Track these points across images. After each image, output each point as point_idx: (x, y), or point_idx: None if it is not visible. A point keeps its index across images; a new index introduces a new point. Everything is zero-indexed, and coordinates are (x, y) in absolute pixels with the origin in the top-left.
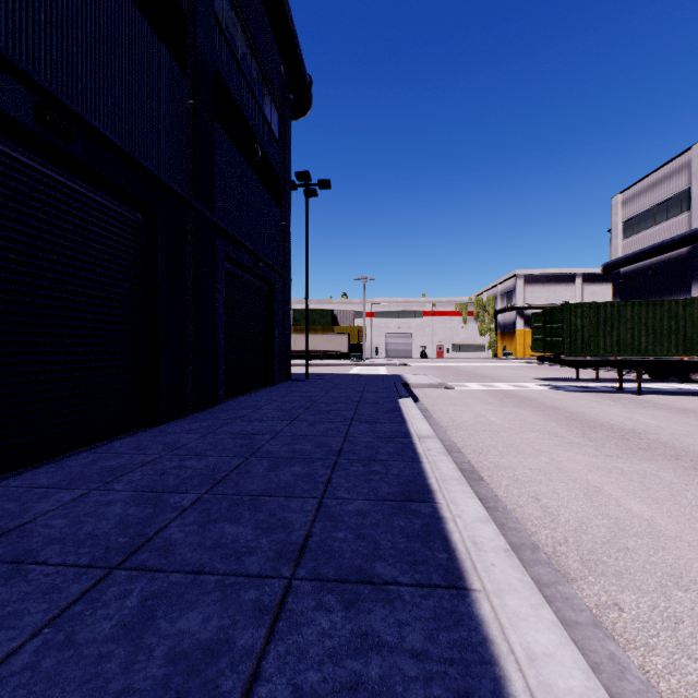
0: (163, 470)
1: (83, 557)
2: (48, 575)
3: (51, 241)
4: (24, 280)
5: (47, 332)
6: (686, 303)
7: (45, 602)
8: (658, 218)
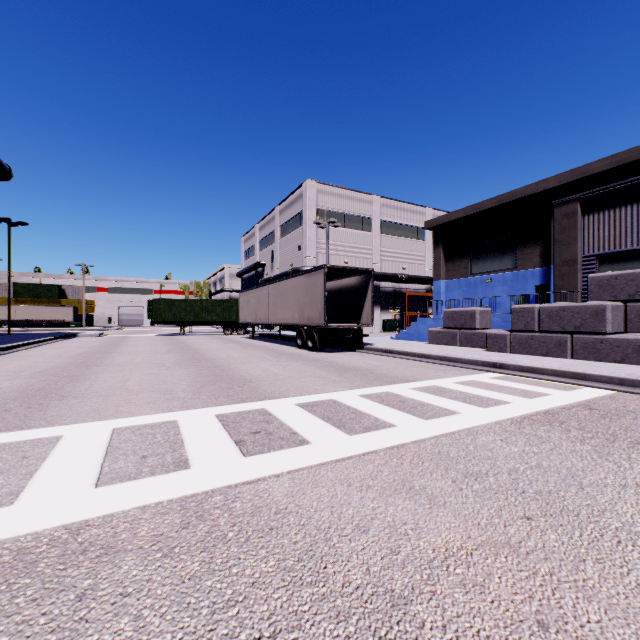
0: None
1: None
2: None
3: None
4: None
5: None
6: (196, 301)
7: None
8: (251, 254)
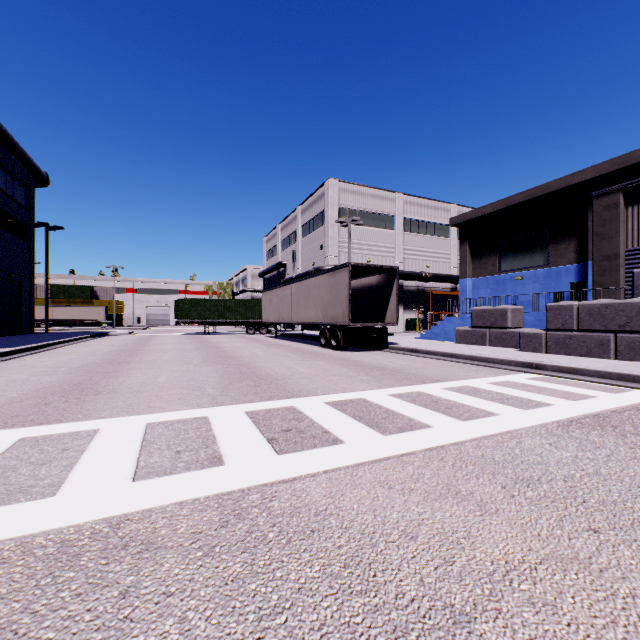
0: None
1: None
2: None
3: None
4: None
5: None
6: (220, 300)
7: None
8: (273, 254)
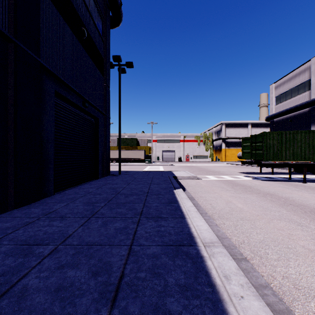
0: None
1: None
2: None
3: None
4: None
5: None
6: None
7: None
8: (293, 94)
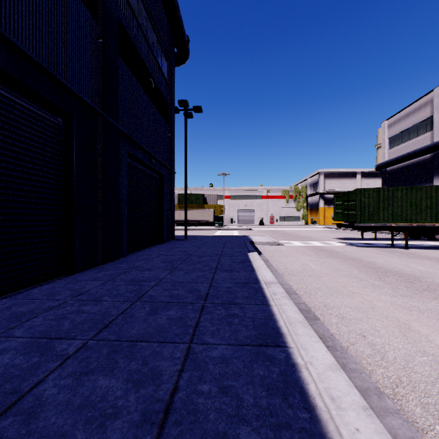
0: (62, 315)
1: None
2: None
3: None
4: None
5: None
6: (437, 188)
7: None
8: (411, 135)
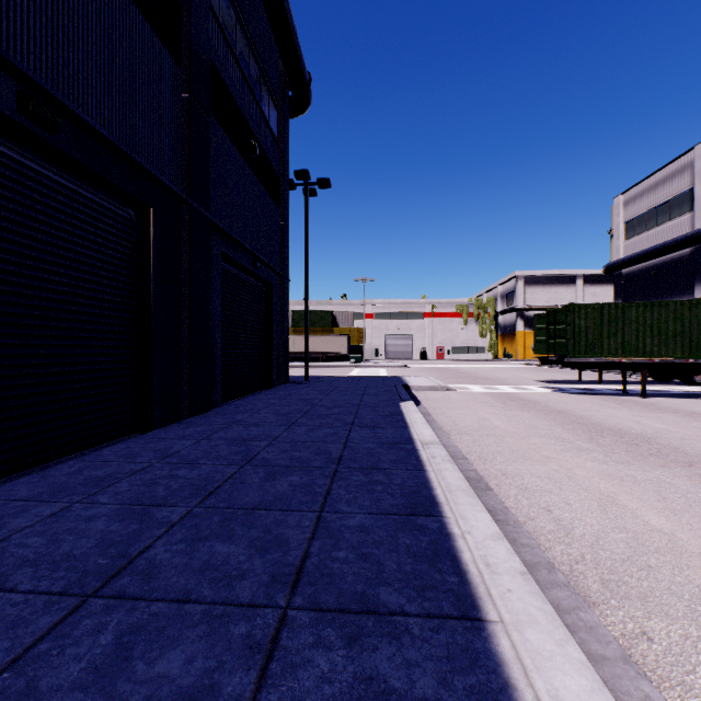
0: (152, 480)
1: (57, 583)
2: (15, 604)
3: (36, 238)
4: (6, 279)
5: (31, 333)
6: (692, 304)
7: (8, 639)
8: (660, 219)
